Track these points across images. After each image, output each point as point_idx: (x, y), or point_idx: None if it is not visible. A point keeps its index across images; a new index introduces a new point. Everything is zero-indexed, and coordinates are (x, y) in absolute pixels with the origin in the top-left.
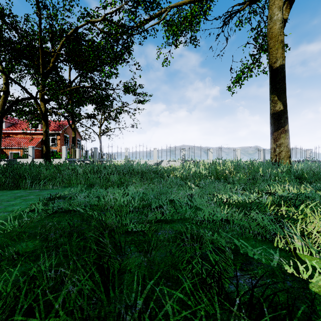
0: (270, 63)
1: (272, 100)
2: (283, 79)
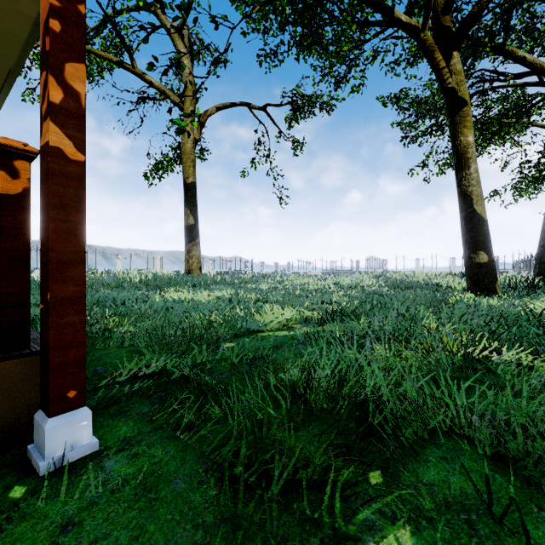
0: (184, 177)
1: (186, 213)
2: (194, 196)
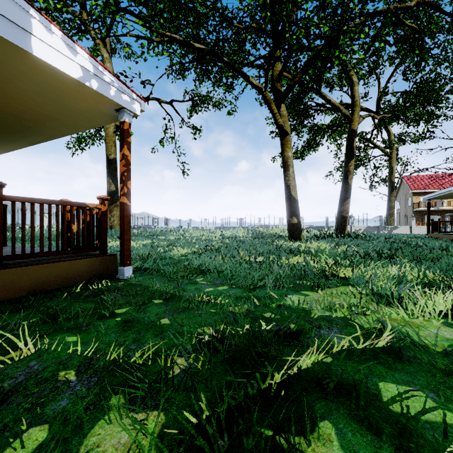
0: (107, 154)
1: (108, 182)
2: (115, 168)
